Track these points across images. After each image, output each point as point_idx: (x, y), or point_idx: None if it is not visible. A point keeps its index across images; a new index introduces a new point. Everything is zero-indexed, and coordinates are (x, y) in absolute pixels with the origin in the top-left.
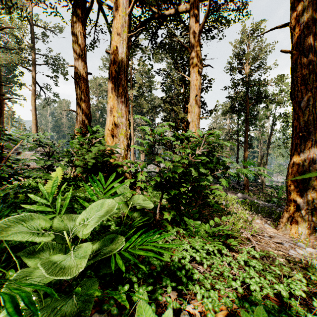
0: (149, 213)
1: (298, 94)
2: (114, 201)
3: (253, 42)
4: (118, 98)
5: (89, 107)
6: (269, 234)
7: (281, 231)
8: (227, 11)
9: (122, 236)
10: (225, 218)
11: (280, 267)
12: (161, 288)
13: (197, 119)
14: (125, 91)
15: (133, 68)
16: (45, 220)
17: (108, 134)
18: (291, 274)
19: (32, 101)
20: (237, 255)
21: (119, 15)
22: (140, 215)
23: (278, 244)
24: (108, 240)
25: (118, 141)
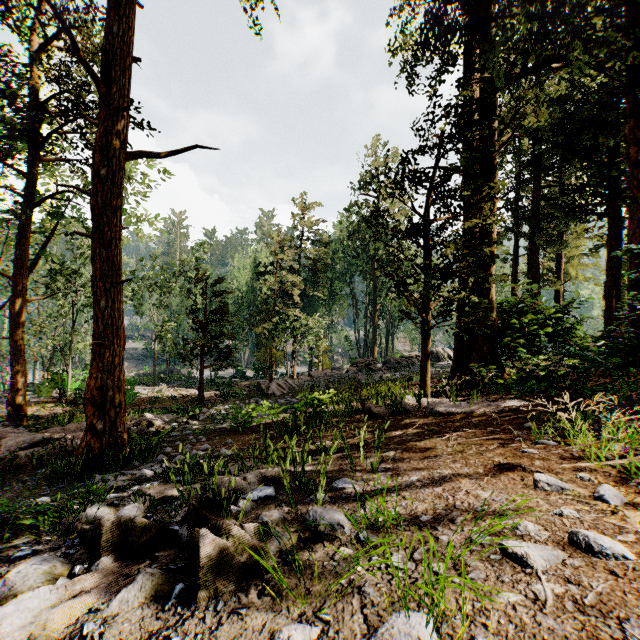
0: None
1: None
2: None
3: None
4: None
5: None
6: None
7: None
8: None
9: None
10: None
11: None
12: None
13: None
14: None
15: None
16: None
17: None
18: None
19: None
20: None
21: None
22: None
23: None
24: None
25: None
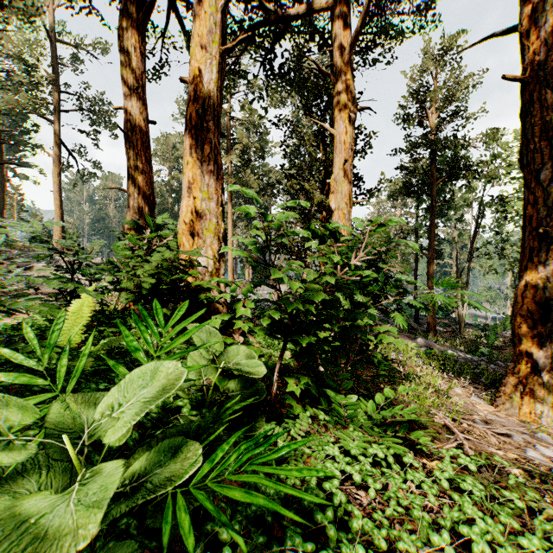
0: (258, 382)
1: (535, 157)
2: (178, 366)
3: (444, 71)
4: (202, 164)
5: (151, 182)
6: (484, 416)
7: (503, 409)
8: (398, 14)
9: (198, 441)
10: (405, 389)
11: (518, 490)
12: (282, 552)
13: (348, 204)
14: (215, 152)
15: (233, 117)
16: (18, 411)
17: (183, 232)
18: (543, 506)
19: (55, 175)
20: (430, 464)
21: (205, 11)
22: (241, 385)
23: (503, 438)
24: (166, 452)
25: (202, 244)
